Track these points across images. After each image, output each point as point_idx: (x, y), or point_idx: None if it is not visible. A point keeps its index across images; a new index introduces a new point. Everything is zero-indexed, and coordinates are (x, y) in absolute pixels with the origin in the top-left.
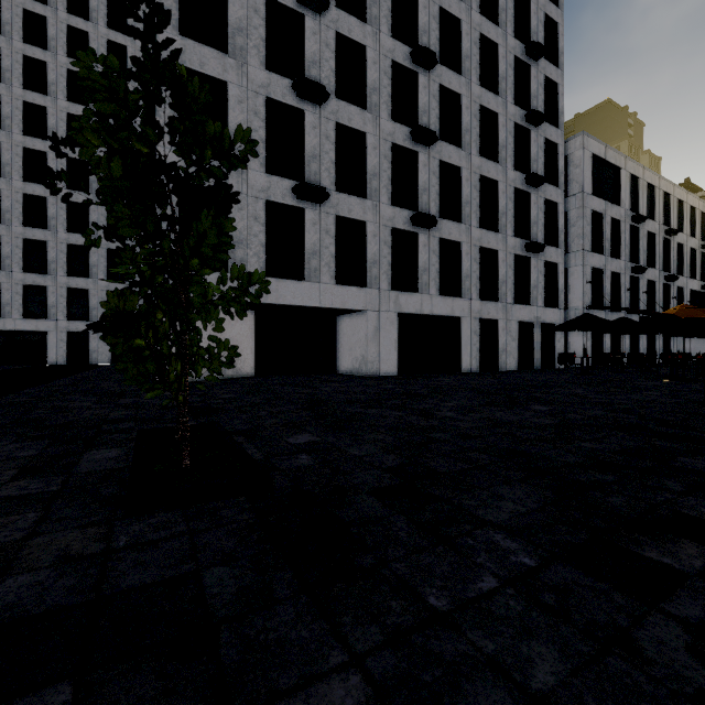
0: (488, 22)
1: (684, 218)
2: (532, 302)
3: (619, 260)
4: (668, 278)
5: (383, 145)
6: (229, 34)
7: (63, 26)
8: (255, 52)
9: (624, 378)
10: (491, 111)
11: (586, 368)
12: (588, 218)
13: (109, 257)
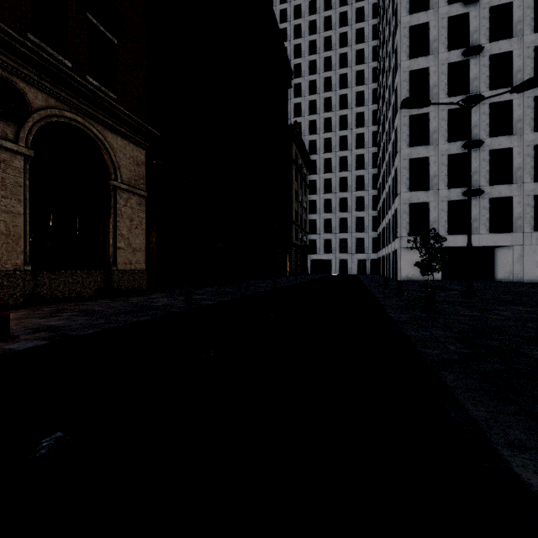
0: None
1: None
2: None
3: None
4: None
5: (526, 149)
6: (430, 136)
7: (337, 118)
8: (442, 137)
9: None
10: None
11: None
12: None
13: (356, 221)
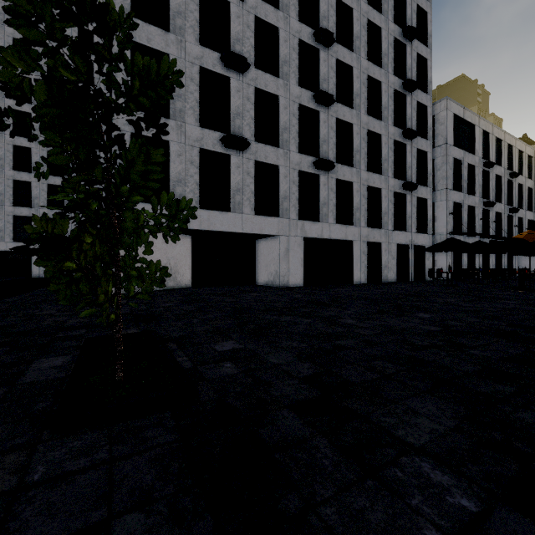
0: (374, 10)
1: (523, 164)
2: (407, 229)
3: (474, 196)
4: (511, 210)
5: (292, 106)
6: (171, 16)
7: None
8: (191, 31)
9: (481, 288)
10: (376, 80)
11: (451, 280)
12: (451, 164)
13: None
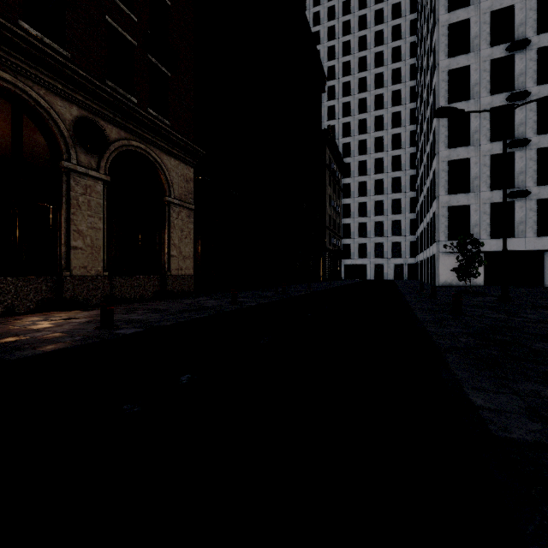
0: None
1: None
2: None
3: None
4: None
5: None
6: (470, 137)
7: (373, 119)
8: (483, 137)
9: None
10: None
11: None
12: None
13: (392, 224)
